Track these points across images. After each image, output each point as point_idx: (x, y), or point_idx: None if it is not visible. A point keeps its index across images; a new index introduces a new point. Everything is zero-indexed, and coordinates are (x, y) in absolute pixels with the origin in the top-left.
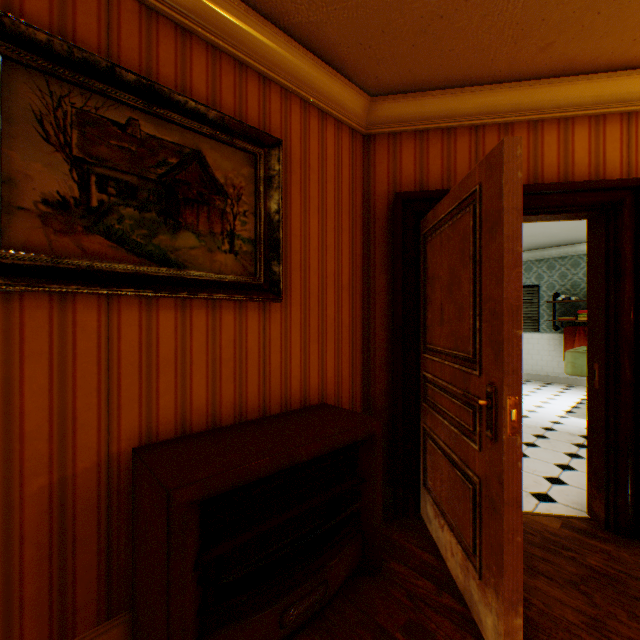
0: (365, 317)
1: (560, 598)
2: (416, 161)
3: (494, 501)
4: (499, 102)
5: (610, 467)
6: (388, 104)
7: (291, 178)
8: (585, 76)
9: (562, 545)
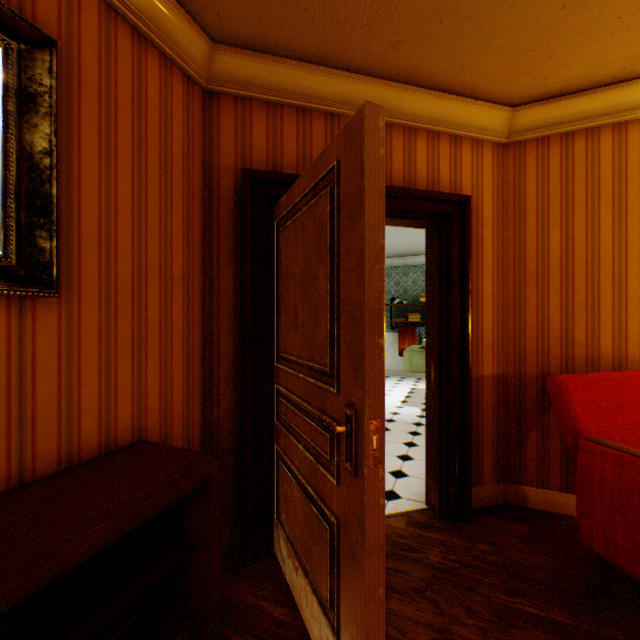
0: (207, 320)
1: (413, 616)
2: (269, 137)
3: (355, 549)
4: (354, 94)
5: (444, 459)
6: (236, 58)
7: (81, 109)
8: (426, 90)
9: (409, 547)
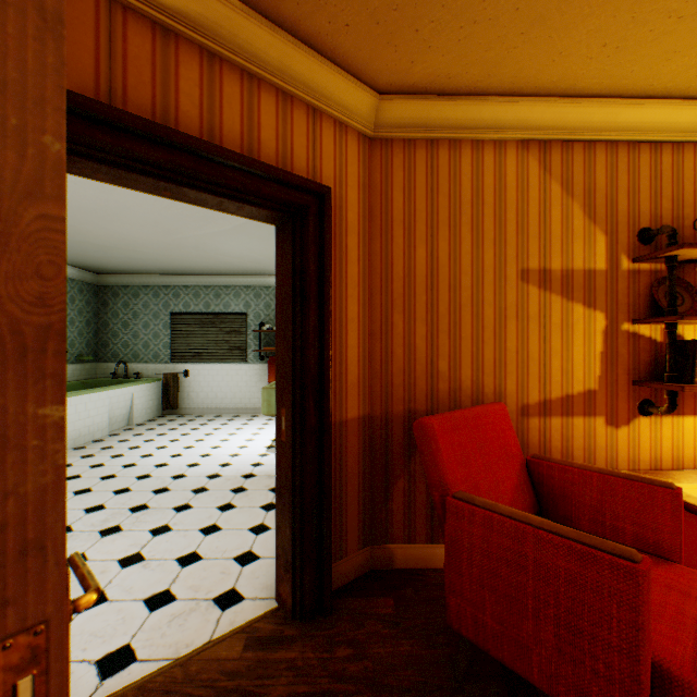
0: None
1: None
2: None
3: None
4: None
5: (299, 538)
6: None
7: None
8: (273, 25)
9: (243, 693)
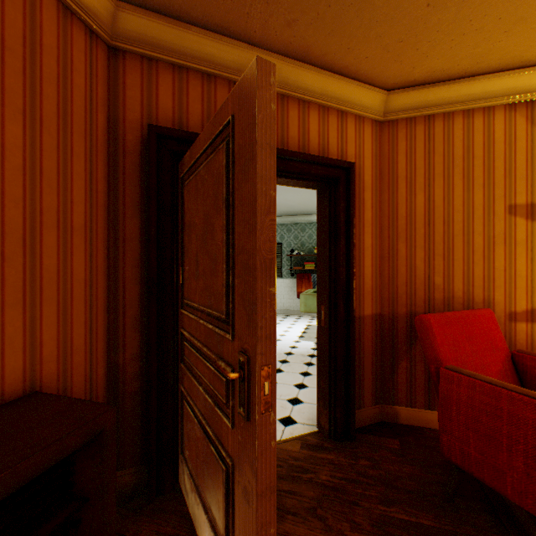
0: (112, 268)
1: (305, 535)
2: (176, 98)
3: (248, 491)
4: None
5: (332, 388)
6: (141, 18)
7: None
8: (317, 69)
9: (303, 468)
